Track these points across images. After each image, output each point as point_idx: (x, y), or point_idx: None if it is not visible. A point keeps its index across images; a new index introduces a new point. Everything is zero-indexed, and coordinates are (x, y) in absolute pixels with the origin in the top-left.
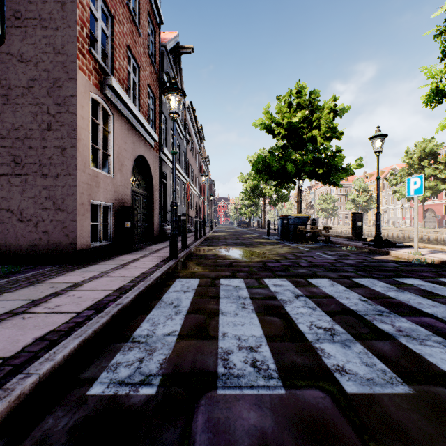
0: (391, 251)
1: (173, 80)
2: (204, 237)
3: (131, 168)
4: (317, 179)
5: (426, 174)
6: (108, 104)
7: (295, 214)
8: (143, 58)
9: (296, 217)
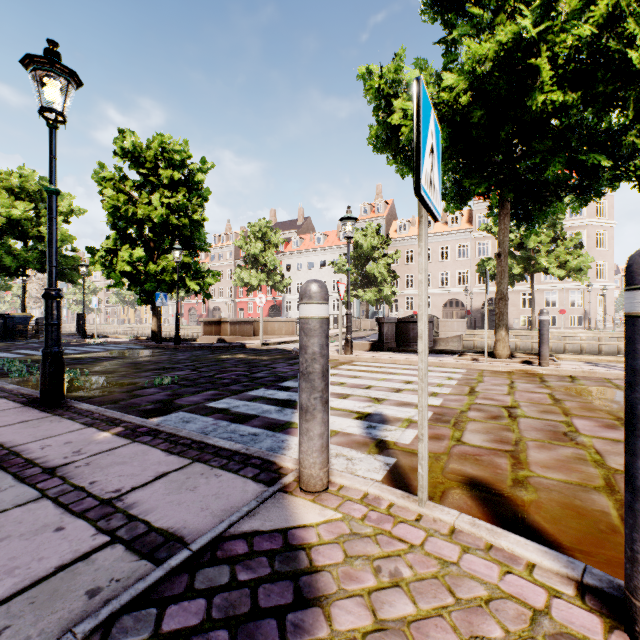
0: (87, 339)
1: None
2: None
3: None
4: None
5: None
6: None
7: (16, 314)
8: None
9: (16, 316)
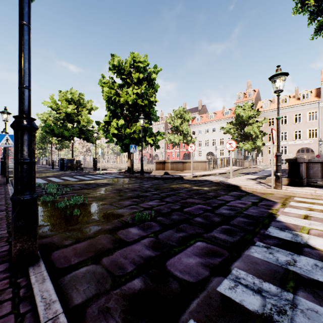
0: (97, 171)
1: (5, 107)
2: None
3: None
4: (83, 139)
5: None
6: None
7: (67, 158)
8: None
9: (68, 159)
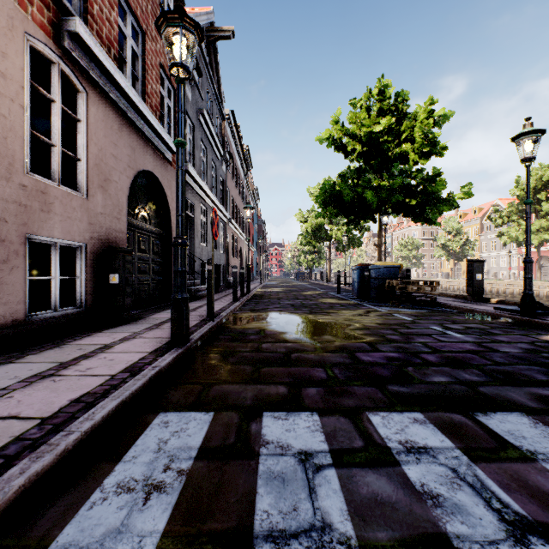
0: None
1: (178, 5)
2: (248, 296)
3: (127, 187)
4: (405, 214)
5: (543, 210)
6: (73, 70)
7: (381, 263)
8: (152, 21)
9: (382, 266)
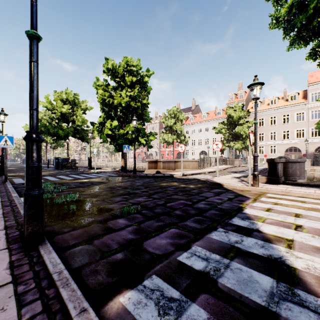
0: (91, 170)
1: (2, 109)
2: None
3: None
4: (78, 138)
5: None
6: None
7: (63, 157)
8: None
9: (63, 158)
